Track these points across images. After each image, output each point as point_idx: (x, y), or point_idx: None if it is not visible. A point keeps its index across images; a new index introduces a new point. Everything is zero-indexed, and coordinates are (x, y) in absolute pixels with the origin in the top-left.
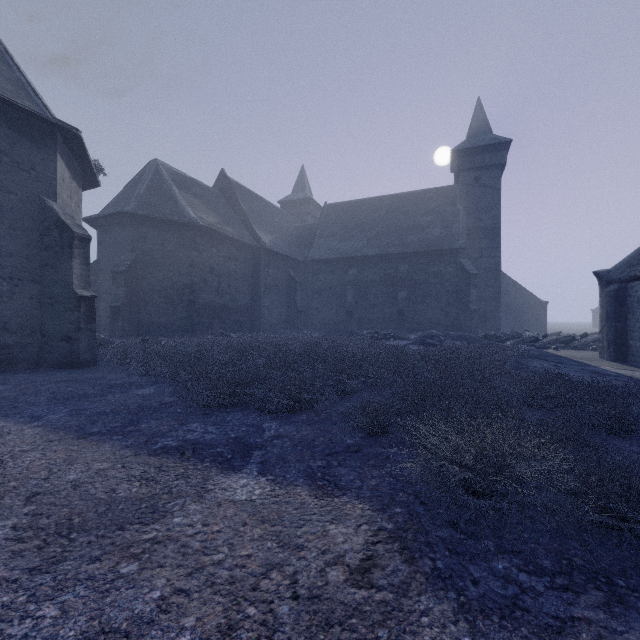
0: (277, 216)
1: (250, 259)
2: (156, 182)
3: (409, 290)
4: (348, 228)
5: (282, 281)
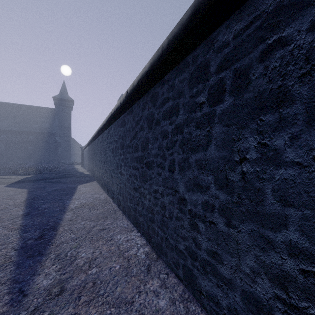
0: None
1: None
2: None
3: (34, 146)
4: (0, 115)
5: None
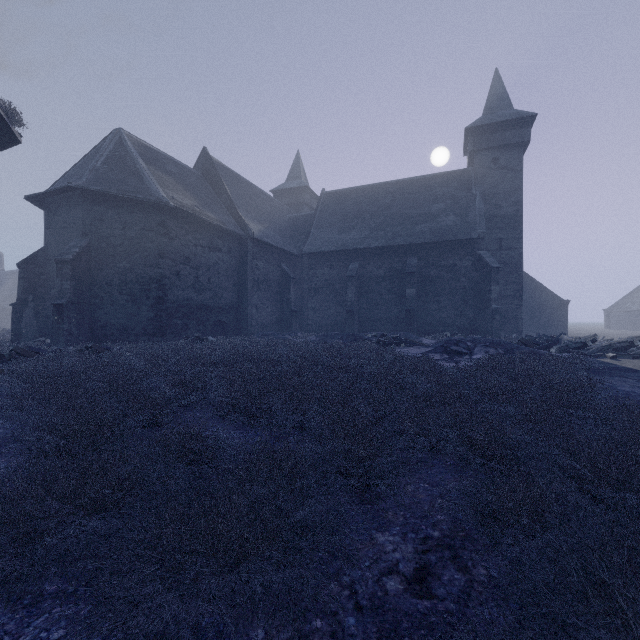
0: (269, 204)
1: (235, 250)
2: (118, 154)
3: (418, 287)
4: (348, 217)
5: (273, 276)
